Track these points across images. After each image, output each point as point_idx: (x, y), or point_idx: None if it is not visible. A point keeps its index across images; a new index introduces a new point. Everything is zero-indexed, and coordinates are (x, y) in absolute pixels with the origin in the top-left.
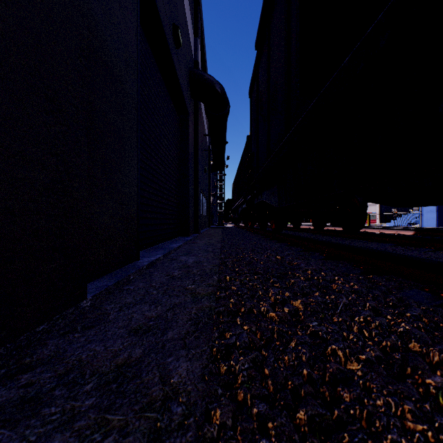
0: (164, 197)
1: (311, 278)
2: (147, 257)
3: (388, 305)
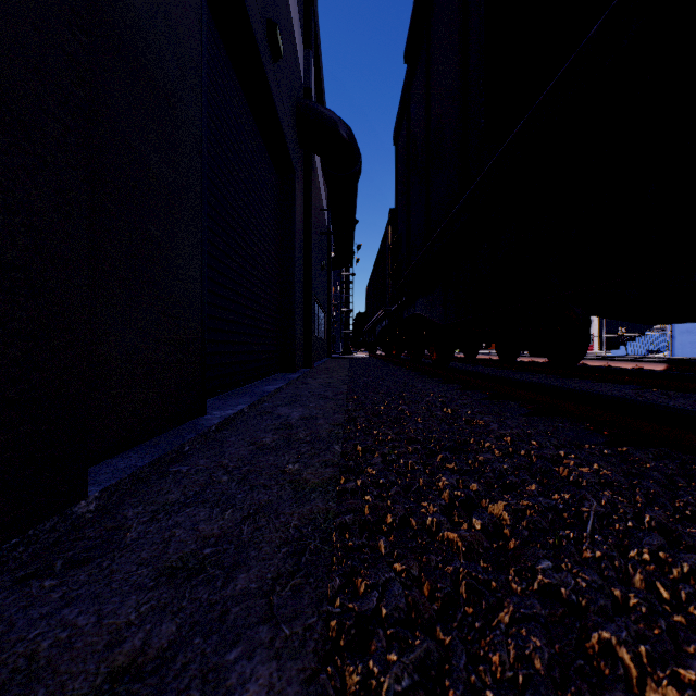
0: (253, 308)
1: (516, 454)
2: (220, 409)
3: (692, 520)
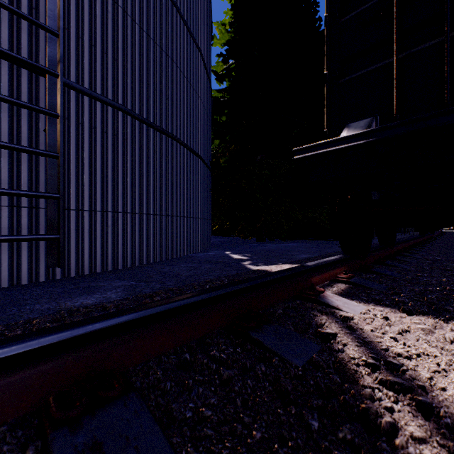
0: None
1: None
2: None
3: None
